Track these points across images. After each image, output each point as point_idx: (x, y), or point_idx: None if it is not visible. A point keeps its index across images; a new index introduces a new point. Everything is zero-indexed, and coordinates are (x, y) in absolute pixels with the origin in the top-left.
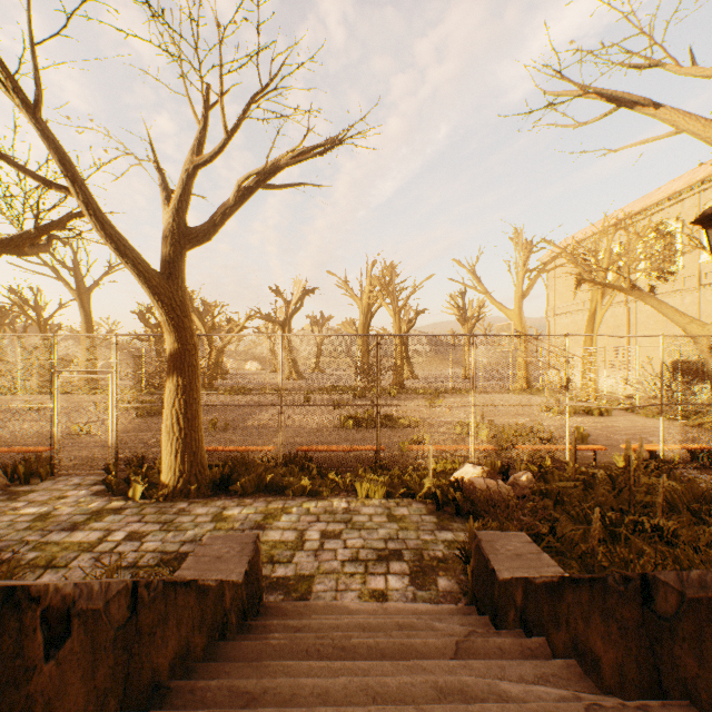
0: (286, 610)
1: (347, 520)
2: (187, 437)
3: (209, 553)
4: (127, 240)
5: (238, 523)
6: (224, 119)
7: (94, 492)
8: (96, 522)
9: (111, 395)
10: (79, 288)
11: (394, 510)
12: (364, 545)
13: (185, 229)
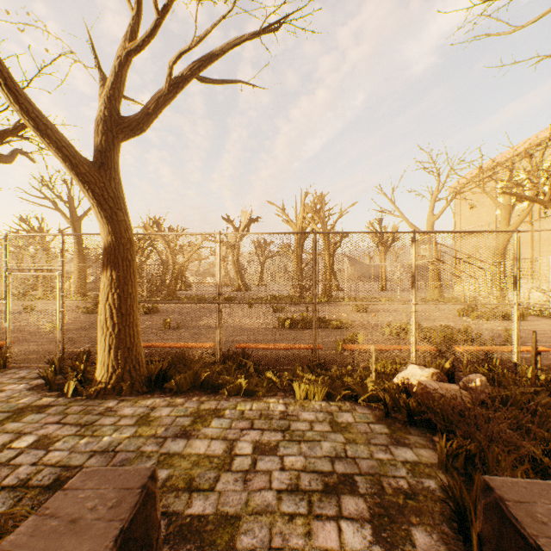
0: None
1: (285, 427)
2: (121, 333)
3: (64, 510)
4: (49, 120)
5: (162, 428)
6: None
7: (32, 386)
8: (12, 422)
9: (58, 292)
10: (72, 217)
11: (337, 415)
12: (305, 466)
13: (117, 118)
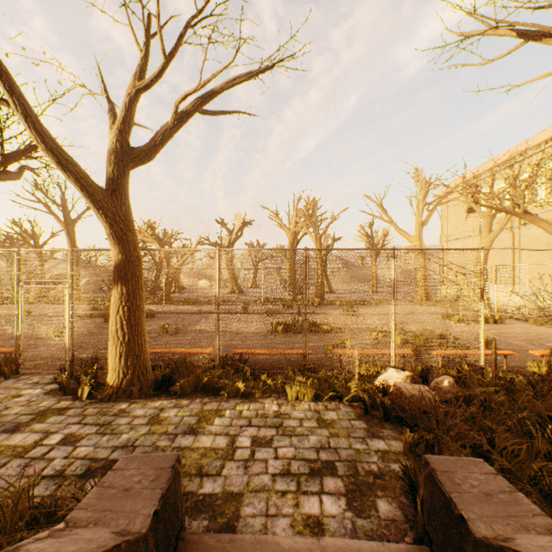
0: (208, 546)
1: (278, 424)
2: (130, 342)
3: (117, 483)
4: (69, 155)
5: (172, 426)
6: (161, 42)
7: (47, 391)
8: (38, 423)
9: (68, 303)
10: (66, 220)
11: (323, 413)
12: (295, 455)
13: (127, 149)
